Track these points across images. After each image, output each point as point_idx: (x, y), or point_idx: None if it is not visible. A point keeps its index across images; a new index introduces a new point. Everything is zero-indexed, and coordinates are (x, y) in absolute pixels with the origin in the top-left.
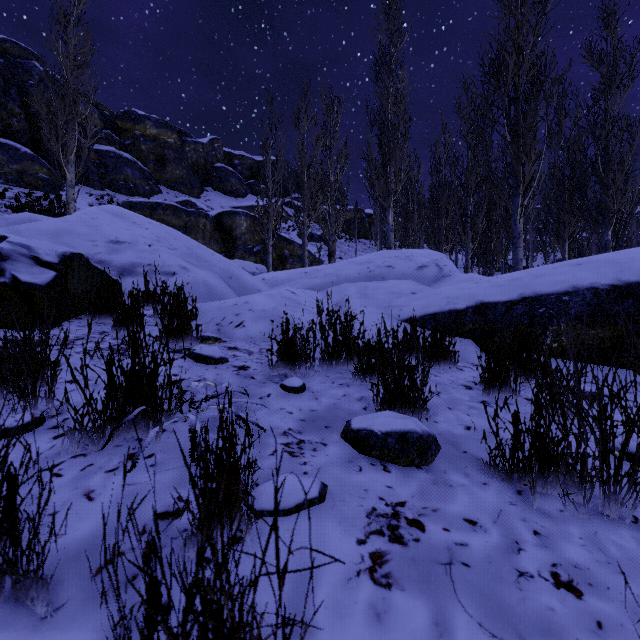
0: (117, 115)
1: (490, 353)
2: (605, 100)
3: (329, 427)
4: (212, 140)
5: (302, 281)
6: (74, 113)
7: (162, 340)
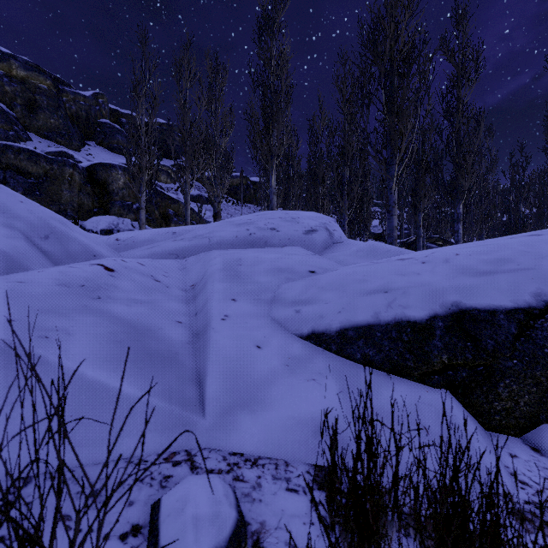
0: None
1: (486, 418)
2: (458, 89)
3: None
4: (96, 94)
5: (163, 244)
6: None
7: None
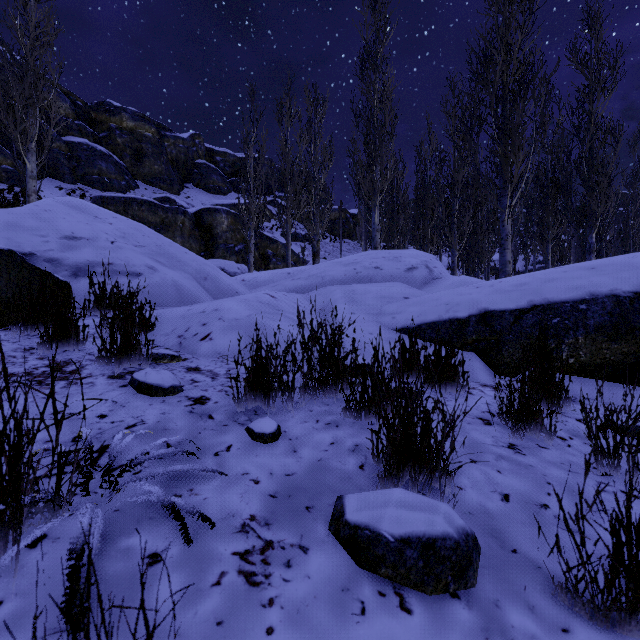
0: (91, 106)
1: (496, 368)
2: (590, 103)
3: (312, 508)
4: (193, 135)
5: (284, 283)
6: (35, 97)
7: (102, 360)
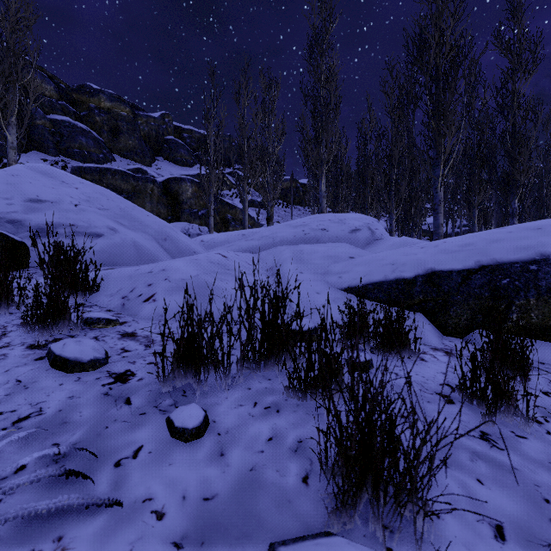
0: (73, 88)
1: (444, 329)
2: (513, 83)
3: None
4: (163, 115)
5: (239, 243)
6: (14, 75)
7: (28, 326)
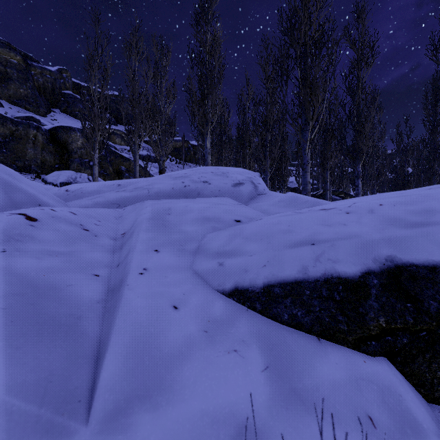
0: None
1: (428, 389)
2: (358, 70)
3: None
4: (60, 69)
5: (107, 194)
6: None
7: None
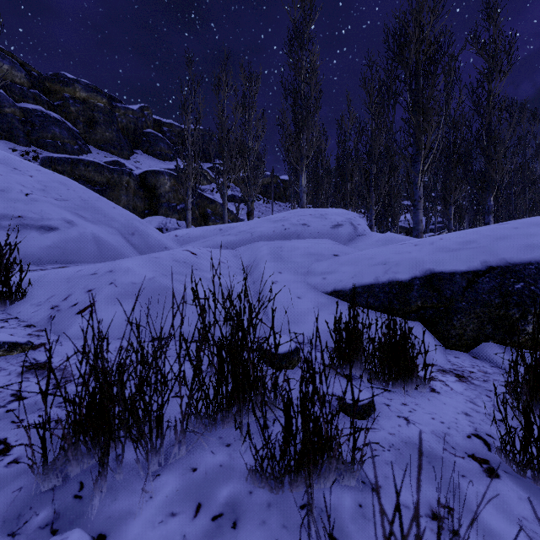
0: (46, 76)
1: (446, 341)
2: (489, 82)
3: None
4: (142, 107)
5: (215, 238)
6: None
7: None
